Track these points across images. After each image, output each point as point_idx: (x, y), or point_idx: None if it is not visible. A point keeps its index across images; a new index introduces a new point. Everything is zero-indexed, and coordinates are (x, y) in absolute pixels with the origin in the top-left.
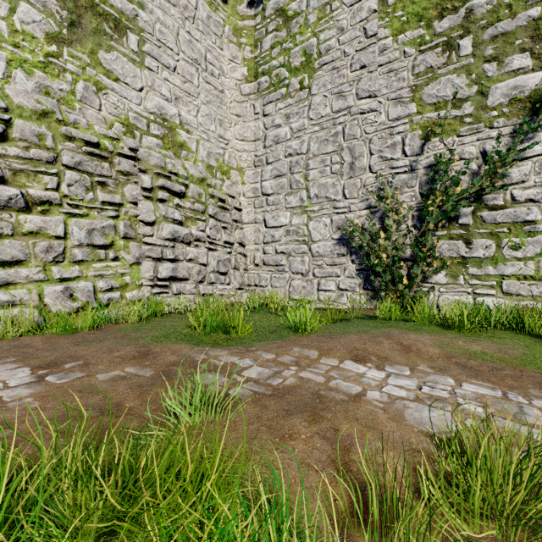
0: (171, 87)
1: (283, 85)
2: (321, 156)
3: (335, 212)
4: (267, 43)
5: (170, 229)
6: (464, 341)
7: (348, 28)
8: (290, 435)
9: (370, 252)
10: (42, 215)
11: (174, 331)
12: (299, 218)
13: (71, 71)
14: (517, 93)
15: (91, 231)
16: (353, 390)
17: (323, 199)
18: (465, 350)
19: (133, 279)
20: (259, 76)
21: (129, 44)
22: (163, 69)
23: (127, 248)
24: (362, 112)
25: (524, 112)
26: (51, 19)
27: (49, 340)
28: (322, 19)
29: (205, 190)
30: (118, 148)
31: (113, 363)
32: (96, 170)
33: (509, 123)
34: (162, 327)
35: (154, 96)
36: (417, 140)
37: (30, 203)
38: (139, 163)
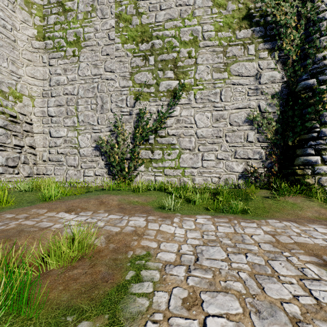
0: None
1: (62, 49)
2: (85, 98)
3: (93, 131)
4: (51, 20)
5: None
6: (134, 197)
7: (100, 30)
8: None
9: (110, 155)
10: None
11: None
12: (72, 133)
13: None
14: (169, 87)
15: None
16: (47, 226)
17: (86, 123)
18: (130, 201)
19: None
20: (46, 39)
21: None
22: None
23: None
24: (107, 79)
25: (171, 96)
26: None
27: None
28: (86, 19)
29: None
30: None
31: None
32: None
33: (167, 100)
34: None
35: None
36: (133, 99)
37: None
38: None
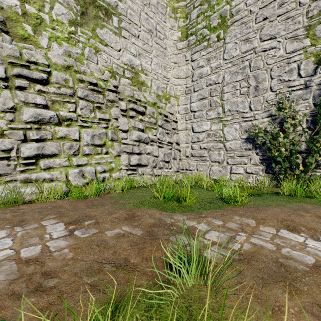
0: (136, 48)
1: (205, 39)
2: (232, 83)
3: (243, 120)
4: (194, 14)
5: (137, 135)
6: None
7: None
8: (279, 308)
9: (271, 147)
10: (67, 127)
11: (145, 199)
12: (216, 125)
13: (82, 41)
14: None
15: (93, 136)
16: (307, 260)
17: (234, 112)
18: None
19: (116, 165)
20: (188, 36)
21: (113, 23)
22: (131, 37)
23: (113, 146)
24: (264, 50)
25: None
26: (71, 12)
27: (72, 203)
28: None
29: (156, 110)
30: (107, 86)
31: (114, 223)
32: (96, 100)
33: None
34: (136, 196)
35: (127, 53)
36: (311, 65)
37: (60, 120)
38: (118, 94)
